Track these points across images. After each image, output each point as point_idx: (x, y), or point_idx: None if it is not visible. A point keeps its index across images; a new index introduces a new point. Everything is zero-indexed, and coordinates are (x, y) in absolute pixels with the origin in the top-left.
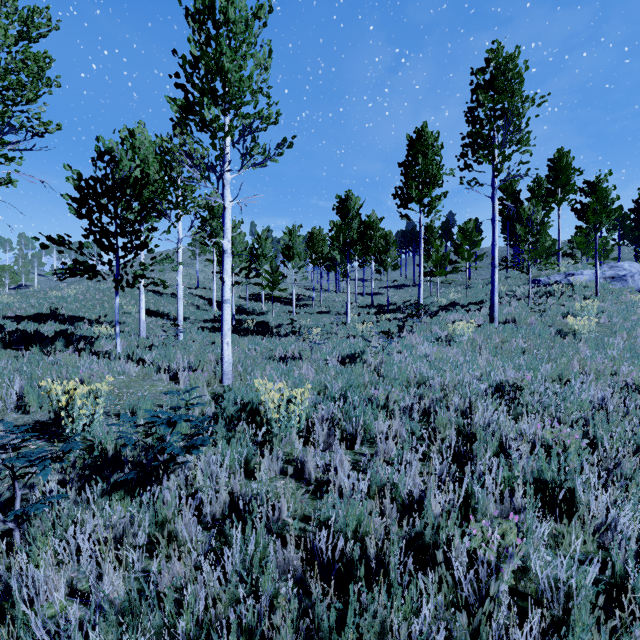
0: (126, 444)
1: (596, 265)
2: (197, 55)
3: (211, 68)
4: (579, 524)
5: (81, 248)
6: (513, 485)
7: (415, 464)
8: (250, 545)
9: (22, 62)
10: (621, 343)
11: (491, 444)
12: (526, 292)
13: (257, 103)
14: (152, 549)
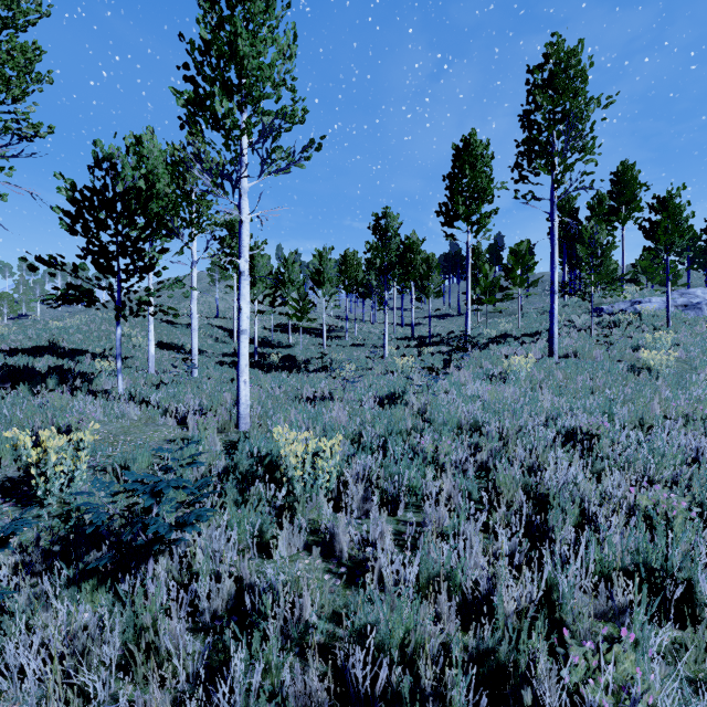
0: (94, 522)
1: (667, 291)
2: (208, 39)
3: (224, 53)
4: (704, 631)
5: (75, 270)
6: (606, 571)
7: (477, 542)
8: (255, 676)
9: (8, 55)
10: (706, 381)
11: (570, 511)
12: (587, 322)
13: (280, 98)
14: (128, 664)
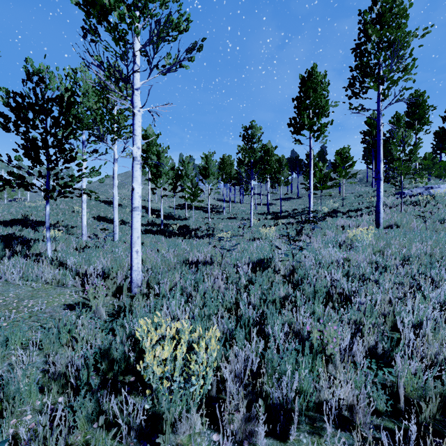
0: None
1: None
2: None
3: None
4: None
5: (10, 160)
6: None
7: None
8: None
9: None
10: None
11: None
12: (394, 202)
13: (167, 8)
14: None
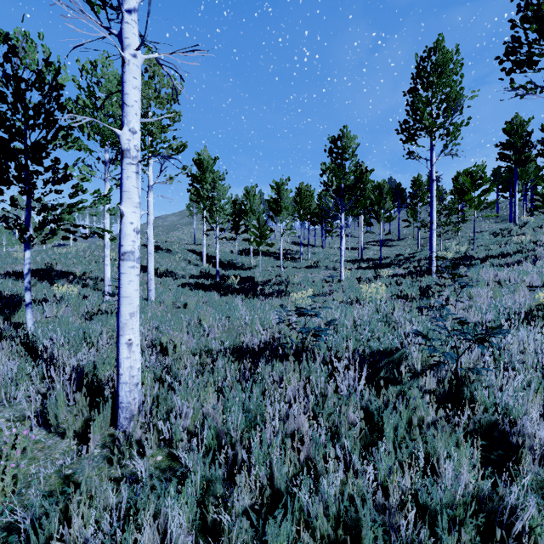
0: None
1: None
2: None
3: None
4: None
5: None
6: None
7: None
8: None
9: None
10: None
11: None
12: None
13: None
14: None
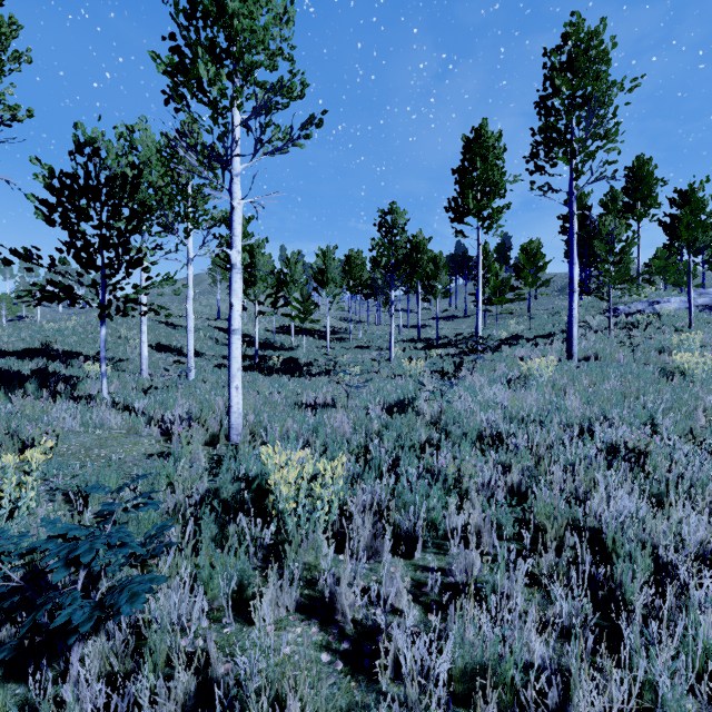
0: None
1: (690, 290)
2: None
3: (209, 10)
4: None
5: (54, 265)
6: None
7: (531, 614)
8: None
9: None
10: None
11: (641, 560)
12: (603, 323)
13: (276, 69)
14: None
